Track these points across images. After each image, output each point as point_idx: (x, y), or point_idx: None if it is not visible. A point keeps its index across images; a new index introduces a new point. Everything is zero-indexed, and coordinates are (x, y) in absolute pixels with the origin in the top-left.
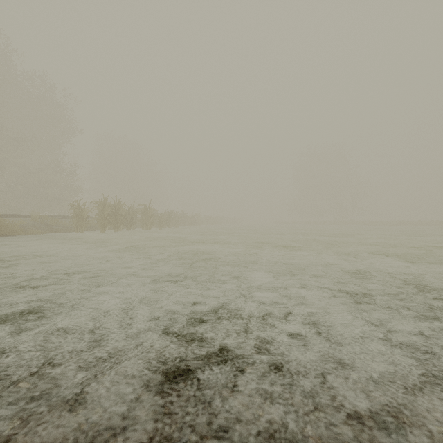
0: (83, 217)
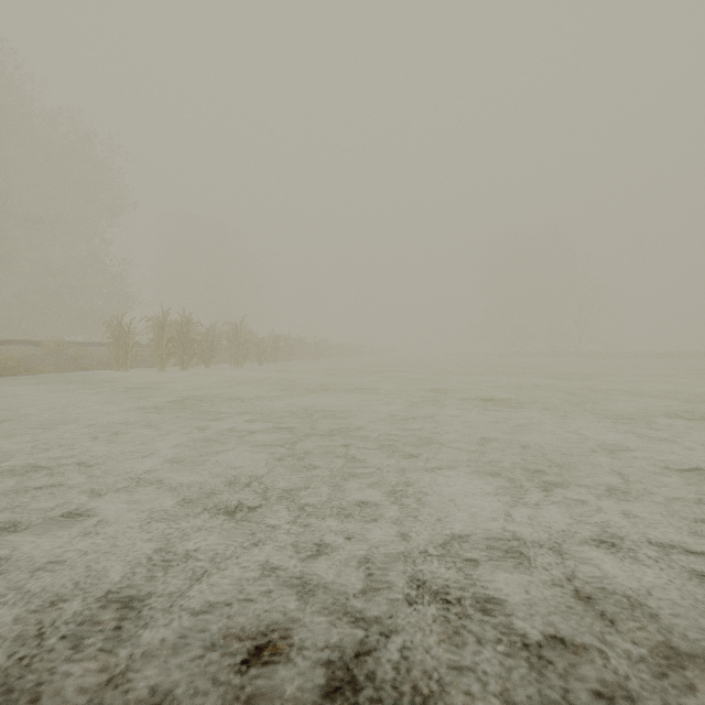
0: (127, 344)
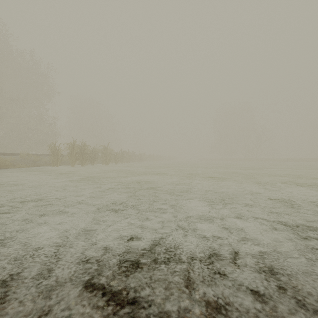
0: (58, 154)
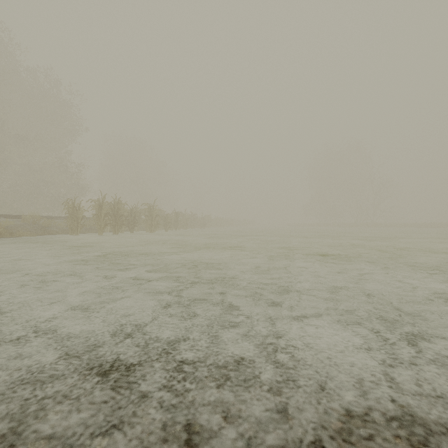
0: (78, 217)
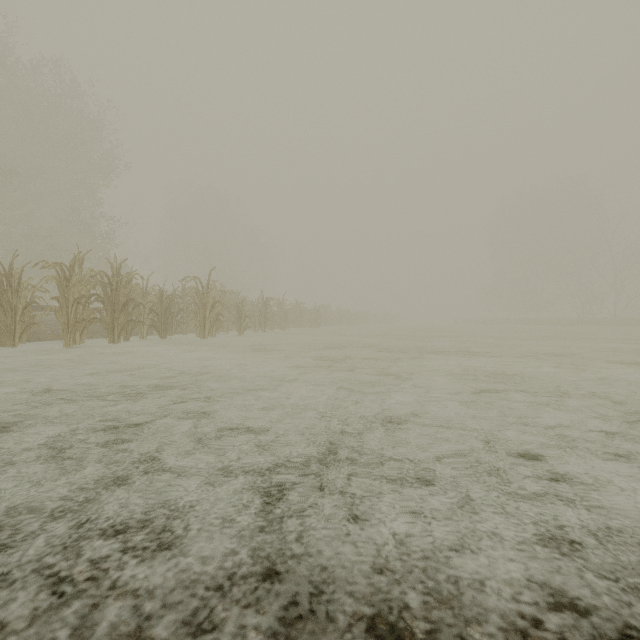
0: (11, 303)
